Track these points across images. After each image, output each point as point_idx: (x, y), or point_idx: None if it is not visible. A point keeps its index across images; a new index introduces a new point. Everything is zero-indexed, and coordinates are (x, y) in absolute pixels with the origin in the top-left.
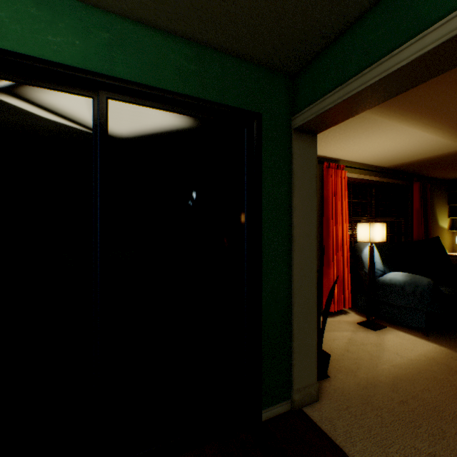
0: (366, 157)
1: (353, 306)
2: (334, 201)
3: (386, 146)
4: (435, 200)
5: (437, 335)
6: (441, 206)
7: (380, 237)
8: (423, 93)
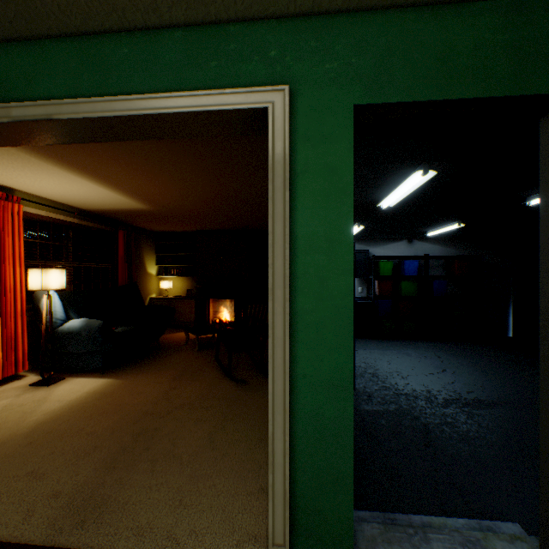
0: (53, 194)
1: (39, 367)
2: (2, 239)
3: (68, 189)
4: (144, 249)
5: (114, 370)
6: (151, 254)
7: (59, 284)
8: (64, 151)
